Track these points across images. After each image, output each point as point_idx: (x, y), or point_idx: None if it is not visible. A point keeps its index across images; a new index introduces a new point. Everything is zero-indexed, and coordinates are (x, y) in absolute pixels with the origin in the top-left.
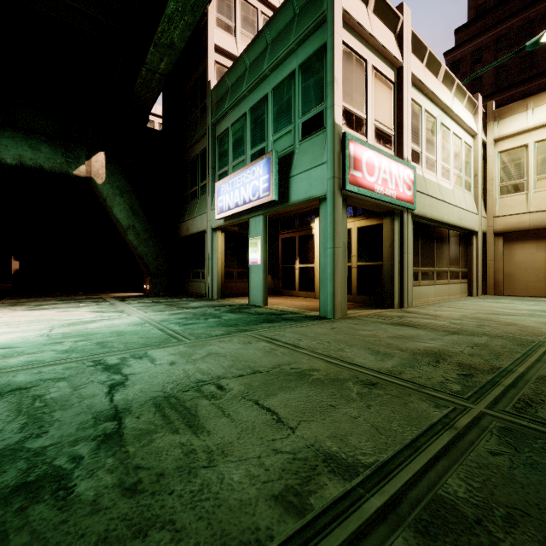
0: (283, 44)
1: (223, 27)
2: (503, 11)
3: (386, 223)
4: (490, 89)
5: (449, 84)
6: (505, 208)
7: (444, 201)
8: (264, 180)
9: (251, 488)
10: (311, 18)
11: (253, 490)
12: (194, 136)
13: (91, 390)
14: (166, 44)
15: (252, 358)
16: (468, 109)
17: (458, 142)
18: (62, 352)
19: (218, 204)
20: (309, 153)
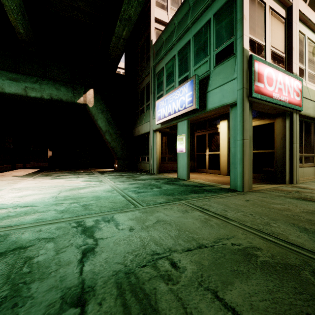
0: (202, 3)
1: (160, 6)
2: None
3: (278, 121)
4: None
5: None
6: None
7: None
8: (188, 96)
9: None
10: None
11: None
12: (142, 75)
13: (68, 255)
14: (126, 19)
15: (193, 228)
16: None
17: None
18: (60, 212)
19: (157, 114)
20: (221, 73)
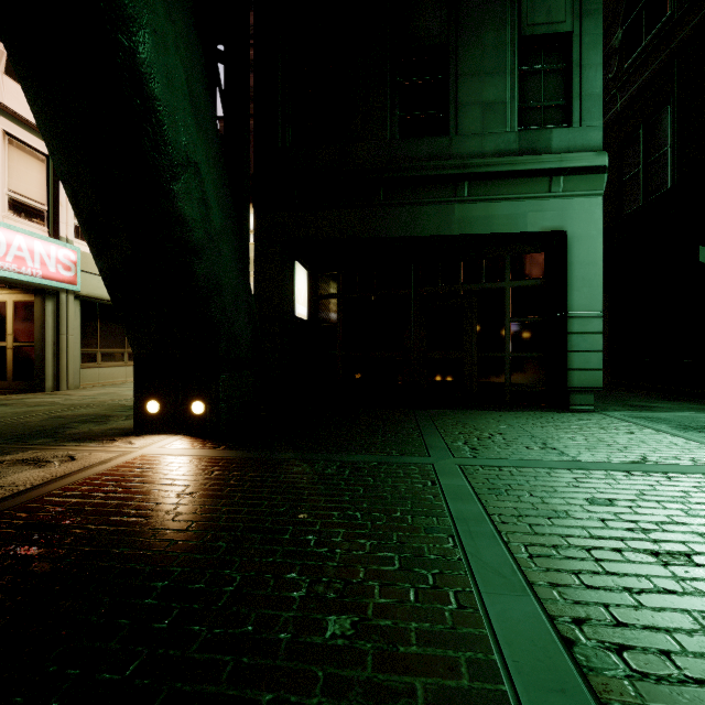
0: None
1: None
2: None
3: (37, 301)
4: None
5: None
6: None
7: None
8: None
9: None
10: None
11: None
12: None
13: None
14: None
15: None
16: None
17: None
18: None
19: None
20: None
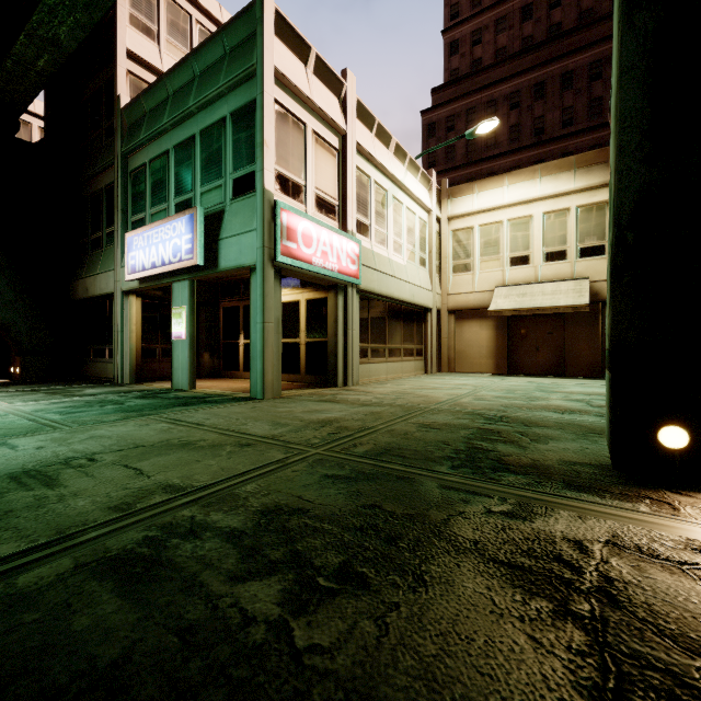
0: (212, 84)
1: (141, 28)
2: (473, 83)
3: (330, 297)
4: (462, 160)
5: (401, 157)
6: (456, 286)
7: (394, 277)
8: (186, 240)
9: (92, 507)
10: (242, 66)
11: (93, 507)
12: (97, 163)
13: None
14: (47, 39)
15: (142, 437)
16: (423, 184)
17: (412, 216)
18: None
19: (130, 261)
20: (240, 215)
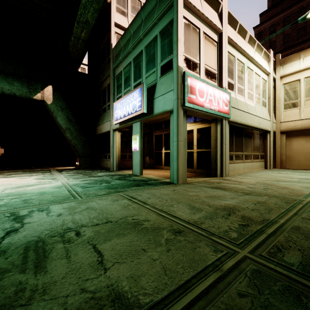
0: (150, 20)
1: (120, 12)
2: (288, 2)
3: (212, 126)
4: (280, 48)
5: (252, 44)
6: (287, 117)
7: (249, 113)
8: (138, 101)
9: None
10: (165, 3)
11: None
12: (104, 76)
13: None
14: (84, 22)
15: (112, 211)
16: (264, 59)
17: (258, 78)
18: None
19: (115, 115)
20: (164, 84)
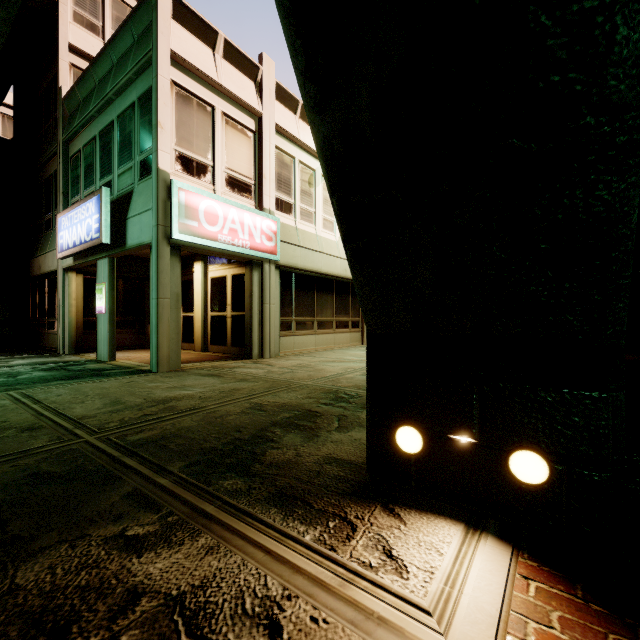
0: (123, 70)
1: (85, 25)
2: None
3: (246, 272)
4: None
5: None
6: None
7: (322, 253)
8: (95, 219)
9: None
10: (143, 51)
11: None
12: (47, 150)
13: None
14: None
15: None
16: None
17: None
18: None
19: (59, 240)
20: (143, 195)
